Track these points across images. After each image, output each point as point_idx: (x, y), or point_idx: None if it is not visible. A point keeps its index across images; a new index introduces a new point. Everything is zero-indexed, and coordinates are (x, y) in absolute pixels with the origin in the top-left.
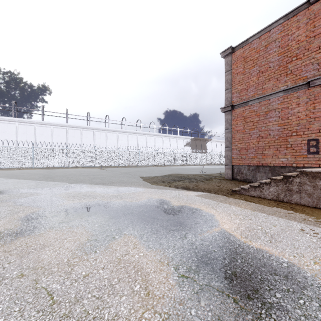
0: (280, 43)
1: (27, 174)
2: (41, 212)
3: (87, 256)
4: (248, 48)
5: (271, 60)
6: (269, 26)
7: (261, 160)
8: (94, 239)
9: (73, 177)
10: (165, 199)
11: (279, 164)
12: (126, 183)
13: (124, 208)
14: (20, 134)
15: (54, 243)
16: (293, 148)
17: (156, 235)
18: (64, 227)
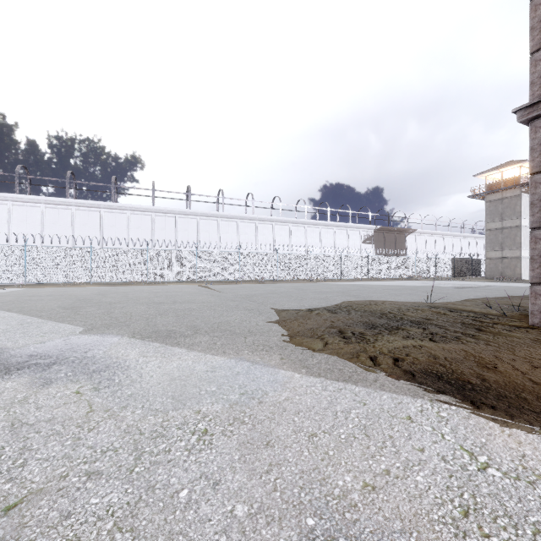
0: None
1: (54, 297)
2: None
3: None
4: None
5: None
6: None
7: None
8: None
9: (126, 307)
10: None
11: None
12: (230, 335)
13: None
14: (78, 226)
15: None
16: None
17: None
18: None
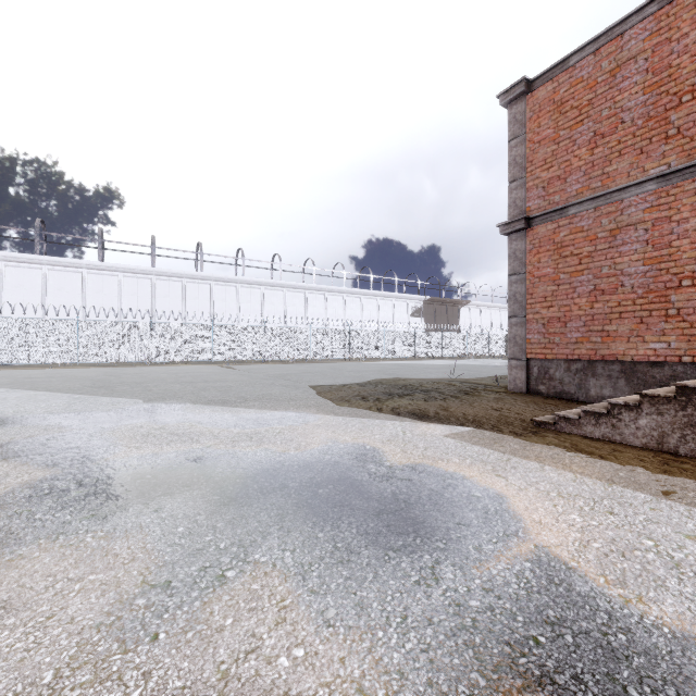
0: (648, 62)
1: (59, 378)
2: (47, 482)
3: (124, 656)
4: (566, 81)
5: (625, 106)
6: (619, 24)
7: (599, 347)
8: (163, 582)
9: (160, 386)
10: (369, 446)
11: (646, 356)
12: (276, 401)
13: (264, 473)
14: (52, 291)
15: (40, 595)
16: (683, 318)
17: (348, 569)
18: (90, 536)
